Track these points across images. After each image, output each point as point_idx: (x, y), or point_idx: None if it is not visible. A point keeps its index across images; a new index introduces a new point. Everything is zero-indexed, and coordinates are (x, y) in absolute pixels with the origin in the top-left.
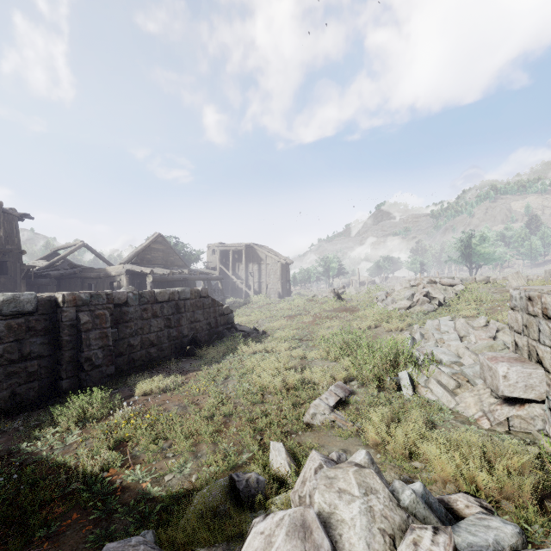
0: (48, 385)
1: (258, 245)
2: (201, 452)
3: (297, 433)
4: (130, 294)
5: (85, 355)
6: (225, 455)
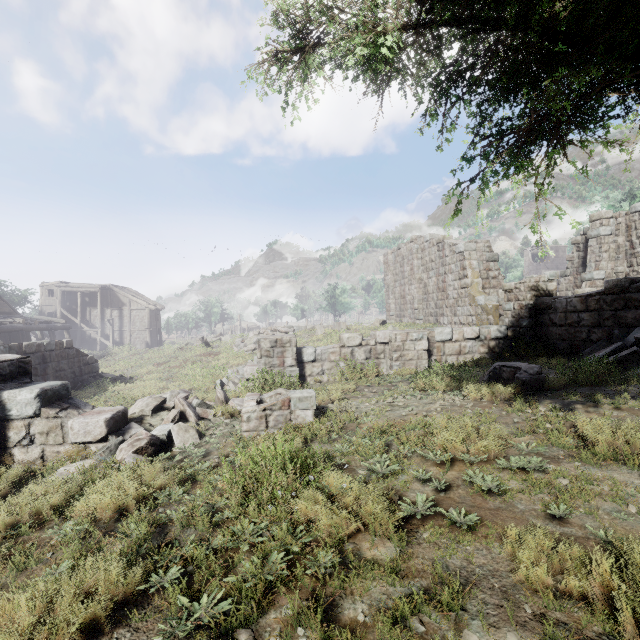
0: None
1: (119, 287)
2: None
3: None
4: (1, 347)
5: None
6: None
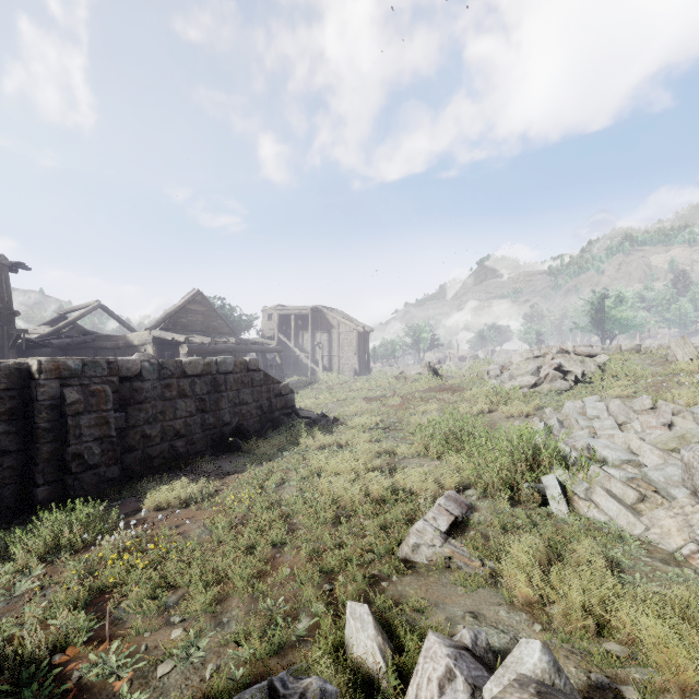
0: (16, 494)
1: (328, 308)
2: (229, 614)
3: (390, 578)
4: (145, 364)
5: (73, 451)
6: (268, 620)
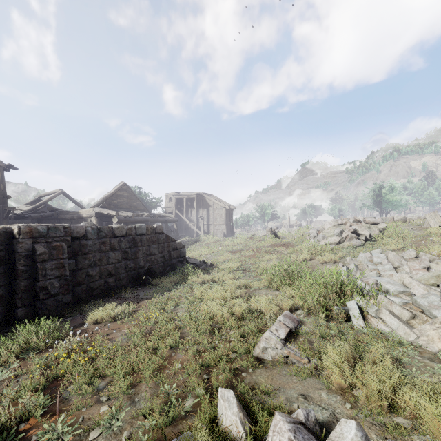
0: (3, 313)
1: (207, 194)
2: (140, 395)
3: (247, 370)
4: (89, 229)
5: (41, 285)
6: (165, 400)
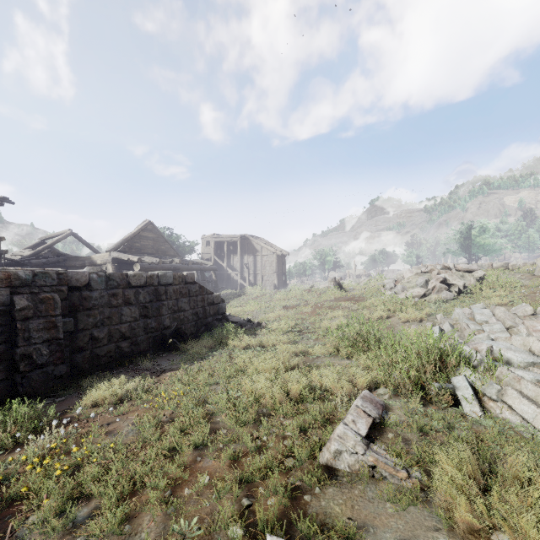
0: None
1: (254, 237)
2: (138, 537)
3: (312, 490)
4: (93, 276)
5: (21, 352)
6: None
